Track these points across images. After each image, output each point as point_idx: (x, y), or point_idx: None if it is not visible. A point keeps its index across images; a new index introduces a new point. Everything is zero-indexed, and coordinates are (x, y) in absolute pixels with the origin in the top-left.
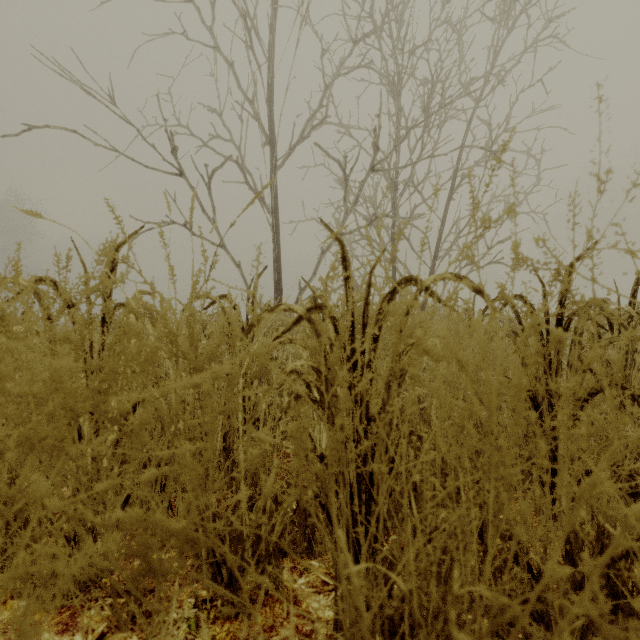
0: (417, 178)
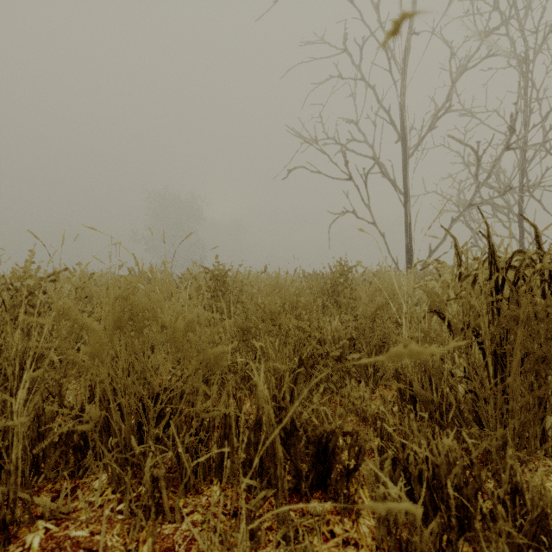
0: (549, 142)
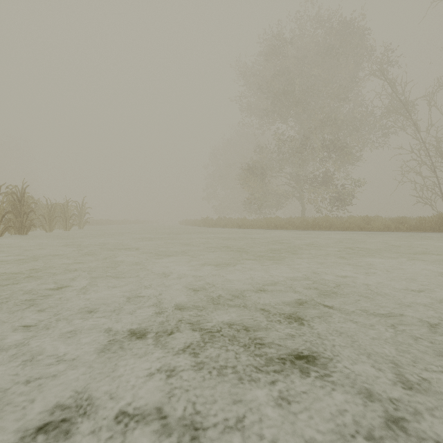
0: None
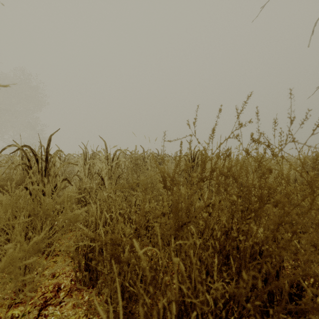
0: None
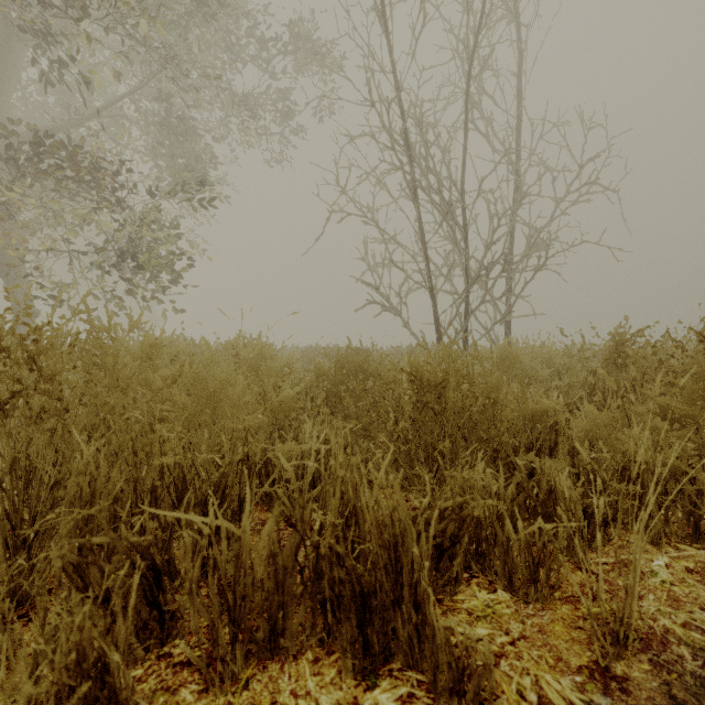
0: (449, 197)
